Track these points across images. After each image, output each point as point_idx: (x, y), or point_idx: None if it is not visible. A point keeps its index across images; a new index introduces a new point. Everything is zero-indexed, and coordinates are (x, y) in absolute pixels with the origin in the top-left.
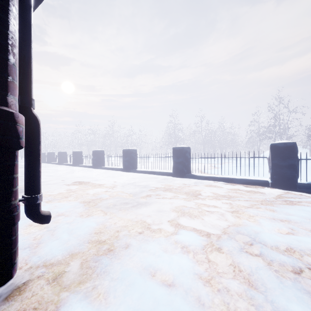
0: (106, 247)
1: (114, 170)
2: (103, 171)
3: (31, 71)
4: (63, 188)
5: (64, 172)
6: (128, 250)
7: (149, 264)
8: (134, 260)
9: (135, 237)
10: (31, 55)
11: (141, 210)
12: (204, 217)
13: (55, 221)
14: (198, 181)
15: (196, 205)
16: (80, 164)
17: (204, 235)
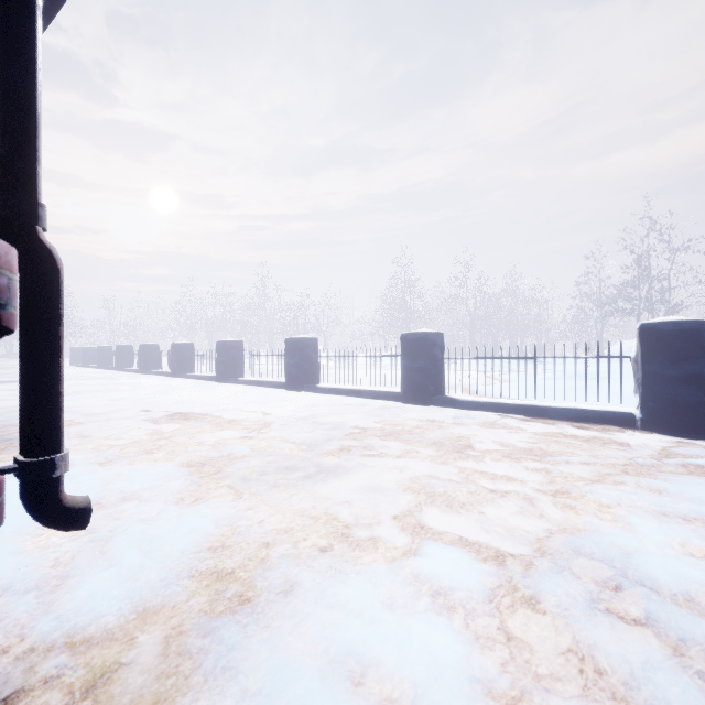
0: (235, 589)
1: (267, 386)
2: (241, 389)
3: (36, 131)
4: (144, 430)
5: (152, 390)
6: (291, 600)
7: (348, 645)
8: (307, 634)
9: (310, 562)
10: (36, 88)
11: (326, 487)
12: (485, 507)
13: (113, 514)
14: (461, 412)
15: (462, 476)
16: (189, 372)
17: (489, 560)
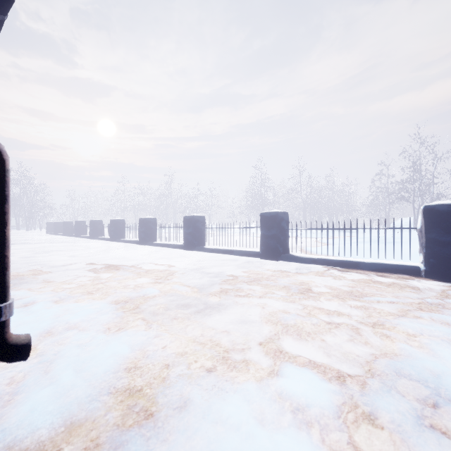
0: (142, 404)
1: (171, 247)
2: (155, 249)
3: None
4: (88, 277)
5: (97, 250)
6: (185, 415)
7: None
8: (197, 448)
9: (199, 381)
10: None
11: (211, 320)
12: (325, 336)
13: (58, 341)
14: (301, 265)
15: (306, 311)
16: (121, 238)
17: (333, 380)
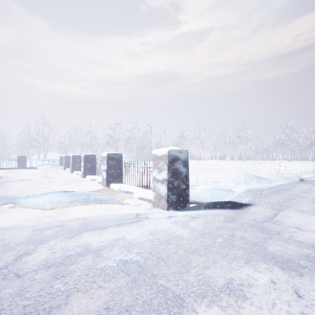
0: None
1: None
2: None
3: None
4: None
5: None
6: None
7: None
8: None
9: None
10: None
11: None
12: None
13: None
14: None
15: None
16: None
17: None
